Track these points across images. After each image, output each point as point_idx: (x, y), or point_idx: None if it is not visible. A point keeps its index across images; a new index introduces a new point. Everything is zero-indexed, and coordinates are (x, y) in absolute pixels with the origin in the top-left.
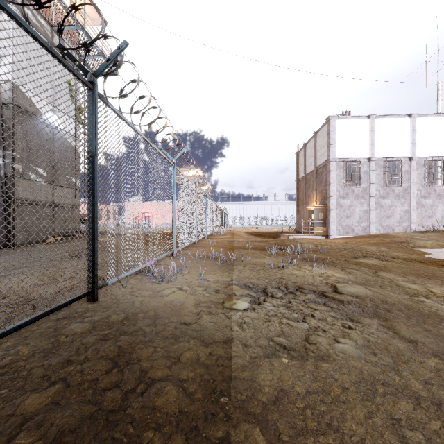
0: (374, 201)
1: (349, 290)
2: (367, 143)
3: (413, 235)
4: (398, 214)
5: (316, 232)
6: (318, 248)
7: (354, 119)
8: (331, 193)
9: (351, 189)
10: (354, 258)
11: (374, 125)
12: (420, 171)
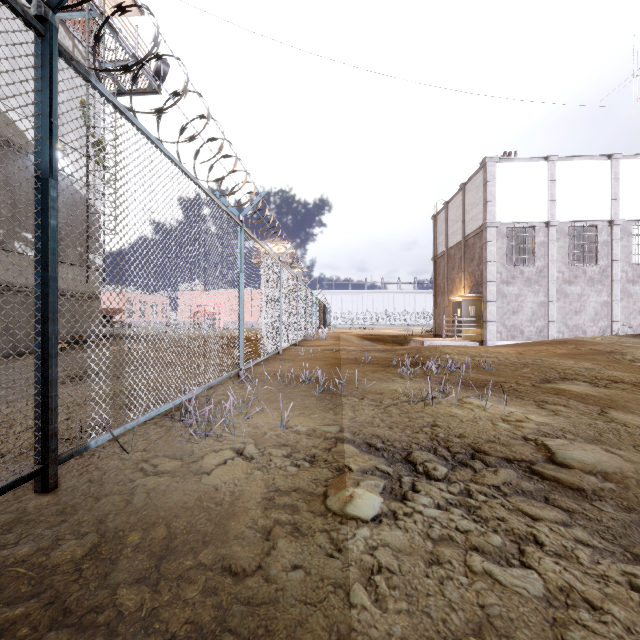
0: (555, 288)
1: (579, 457)
2: (544, 199)
3: (620, 341)
4: (592, 308)
5: (466, 336)
6: (479, 362)
7: (525, 163)
8: (488, 276)
9: (519, 269)
10: (547, 381)
11: (555, 172)
12: (625, 241)
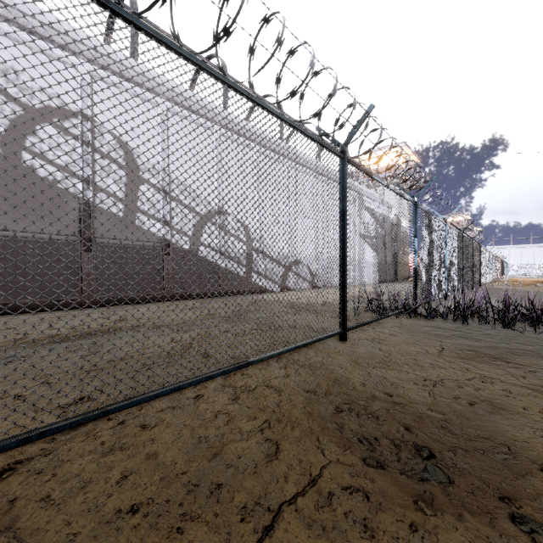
0: None
1: None
2: None
3: None
4: None
5: None
6: None
7: None
8: None
9: None
10: None
11: None
12: None
